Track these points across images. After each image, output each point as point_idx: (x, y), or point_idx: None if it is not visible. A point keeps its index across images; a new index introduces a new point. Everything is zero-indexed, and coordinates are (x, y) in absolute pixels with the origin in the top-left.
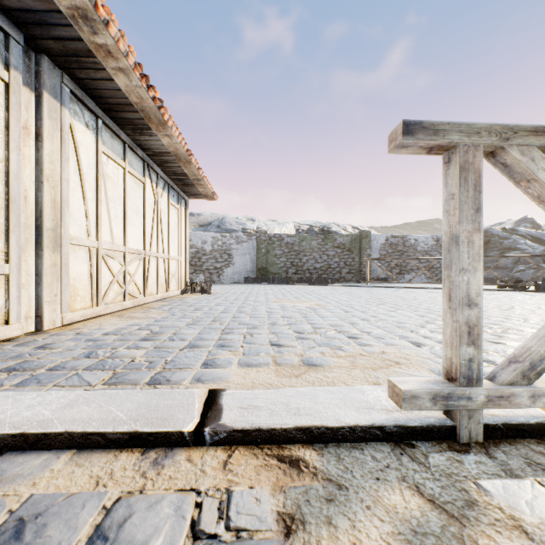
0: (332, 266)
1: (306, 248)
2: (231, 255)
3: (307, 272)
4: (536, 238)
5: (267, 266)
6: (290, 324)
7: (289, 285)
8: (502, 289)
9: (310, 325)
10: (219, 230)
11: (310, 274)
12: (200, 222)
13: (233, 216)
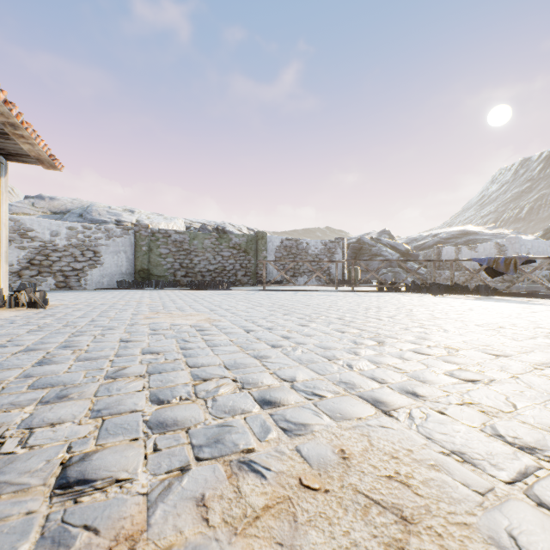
0: (227, 269)
1: (198, 247)
2: (98, 252)
3: (200, 275)
4: (394, 246)
5: (150, 268)
6: (151, 374)
7: (176, 290)
8: (383, 291)
9: (189, 372)
10: (81, 220)
11: (203, 277)
12: (54, 208)
13: (105, 205)
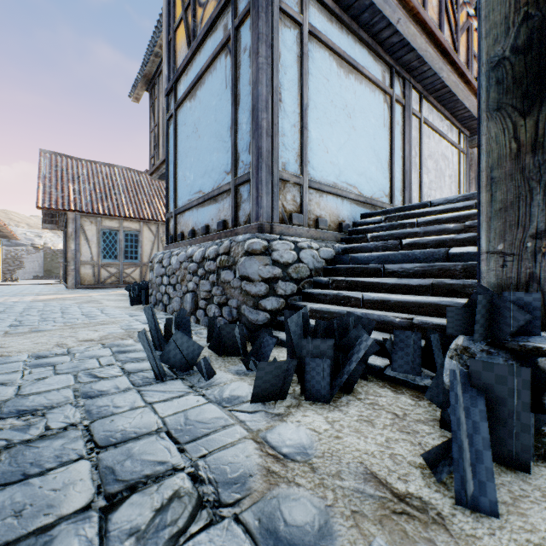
0: None
1: None
2: (22, 261)
3: None
4: None
5: (53, 269)
6: None
7: None
8: None
9: None
10: (10, 243)
11: None
12: None
13: (22, 231)
